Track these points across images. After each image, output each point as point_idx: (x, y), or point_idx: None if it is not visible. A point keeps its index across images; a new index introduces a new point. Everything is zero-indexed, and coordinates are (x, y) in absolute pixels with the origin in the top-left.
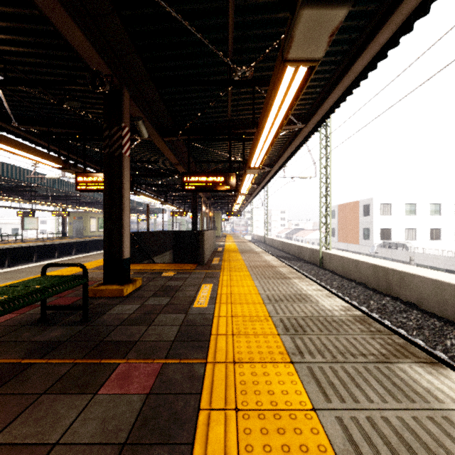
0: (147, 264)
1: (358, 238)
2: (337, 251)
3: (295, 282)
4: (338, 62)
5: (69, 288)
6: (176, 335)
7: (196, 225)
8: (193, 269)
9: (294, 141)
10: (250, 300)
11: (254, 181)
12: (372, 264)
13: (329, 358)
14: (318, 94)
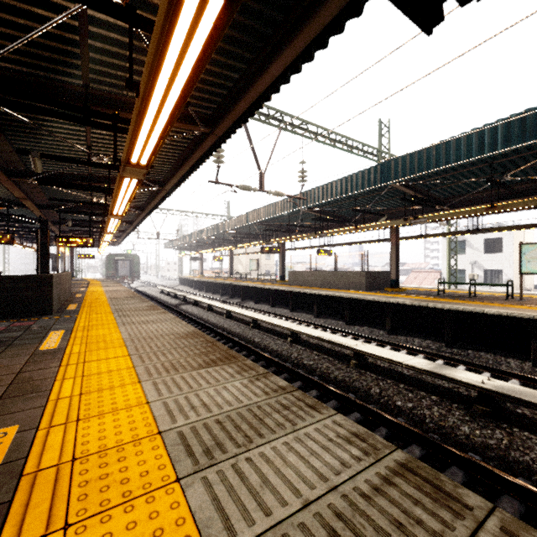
0: None
1: None
2: None
3: None
4: None
5: None
6: None
7: None
8: None
9: None
10: None
11: None
12: None
13: None
14: None
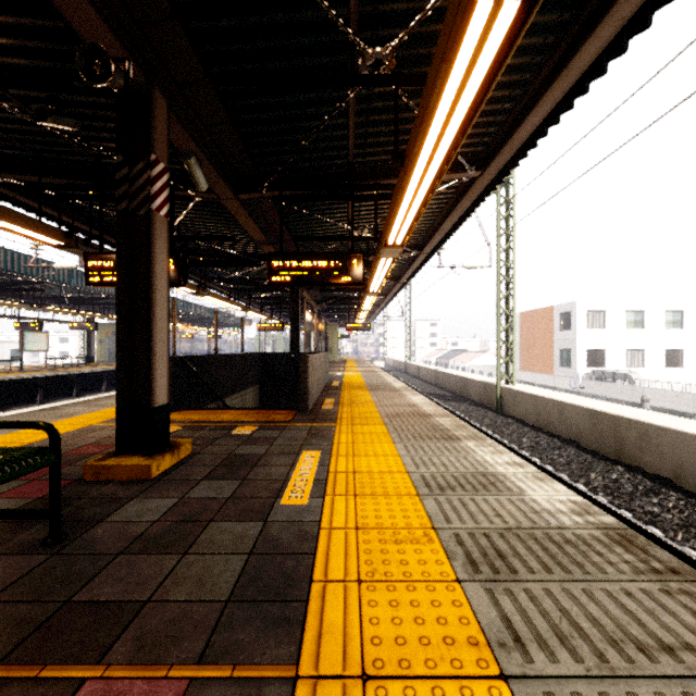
0: (211, 411)
1: (553, 365)
2: (525, 386)
3: (470, 447)
4: (549, 49)
5: (5, 479)
6: (236, 584)
7: (297, 345)
8: (288, 419)
9: (461, 203)
10: (391, 487)
11: (390, 274)
12: (589, 410)
13: (591, 661)
14: (506, 115)
